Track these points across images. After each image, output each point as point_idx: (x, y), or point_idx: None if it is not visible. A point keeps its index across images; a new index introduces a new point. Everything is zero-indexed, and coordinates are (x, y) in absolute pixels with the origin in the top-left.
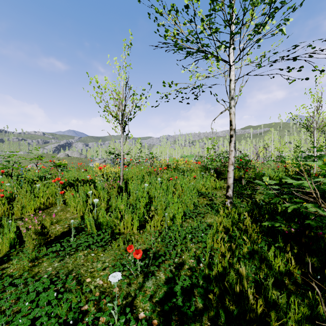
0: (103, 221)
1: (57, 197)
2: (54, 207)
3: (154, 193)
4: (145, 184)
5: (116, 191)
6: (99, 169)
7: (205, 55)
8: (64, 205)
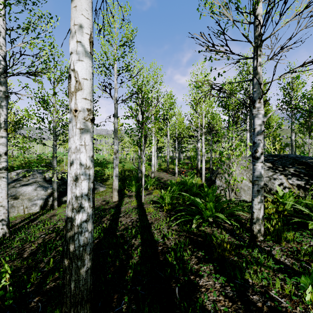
0: None
1: None
2: None
3: None
4: None
5: None
6: None
7: None
8: None
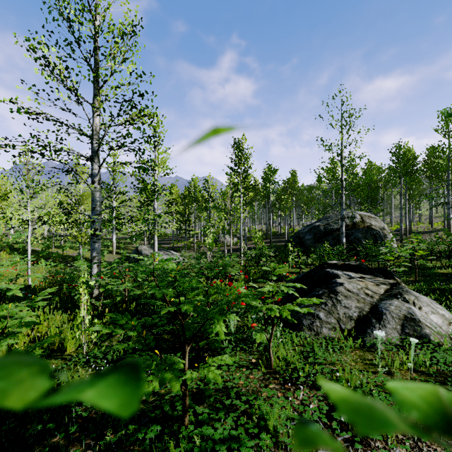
0: None
1: None
2: None
3: None
4: None
5: None
6: None
7: None
8: None
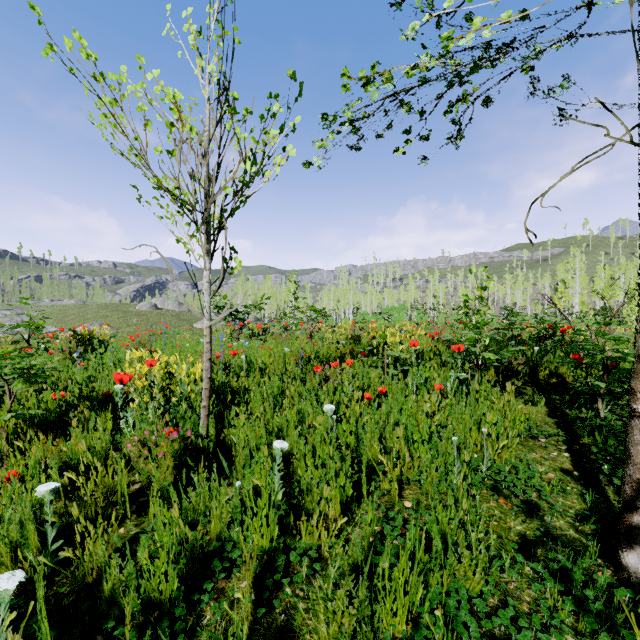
0: None
1: None
2: None
3: (307, 480)
4: (277, 442)
5: (172, 467)
6: (119, 380)
7: None
8: None
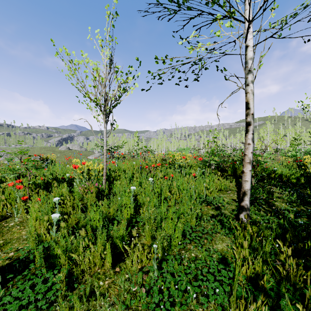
0: (57, 254)
1: (18, 204)
2: (13, 217)
3: (142, 200)
4: (132, 187)
5: (95, 196)
6: (74, 167)
7: (214, 1)
8: (27, 214)
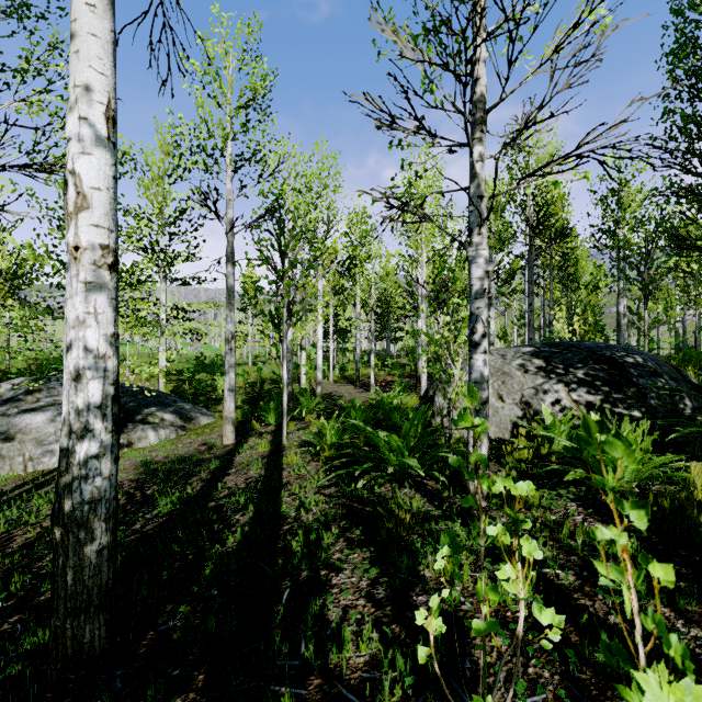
0: None
1: None
2: None
3: None
4: None
5: None
6: None
7: None
8: None
